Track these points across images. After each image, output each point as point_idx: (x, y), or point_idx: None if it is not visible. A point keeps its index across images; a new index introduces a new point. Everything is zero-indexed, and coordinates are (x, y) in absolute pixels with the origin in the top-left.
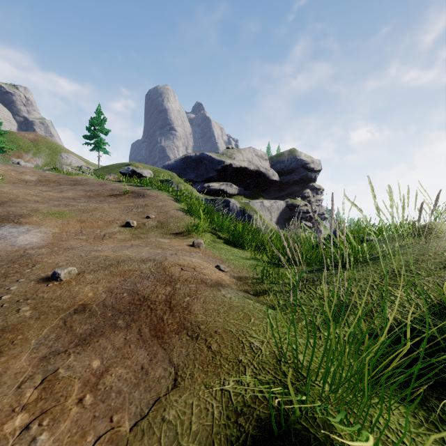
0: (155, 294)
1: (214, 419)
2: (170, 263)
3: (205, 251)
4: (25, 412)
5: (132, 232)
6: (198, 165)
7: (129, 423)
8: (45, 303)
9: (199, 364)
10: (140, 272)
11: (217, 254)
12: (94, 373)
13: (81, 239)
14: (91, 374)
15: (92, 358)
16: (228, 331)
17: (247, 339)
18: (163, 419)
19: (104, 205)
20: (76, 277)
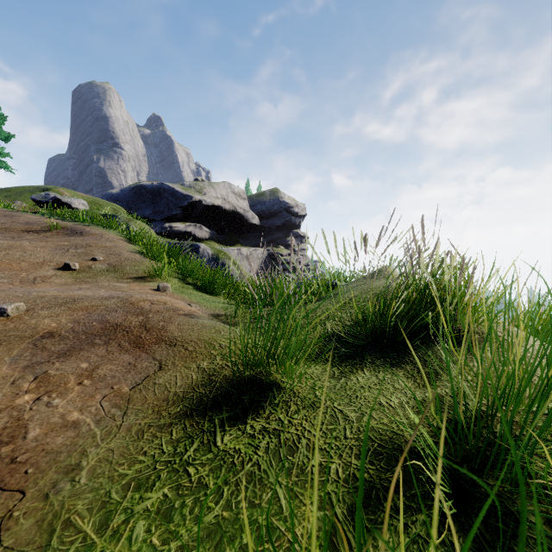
0: (128, 322)
1: (193, 380)
2: (138, 299)
3: (172, 295)
4: (30, 394)
5: (74, 276)
6: (156, 198)
7: (128, 388)
8: (0, 334)
9: (179, 358)
10: (105, 307)
11: (186, 297)
12: (85, 370)
13: (3, 282)
14: (83, 371)
15: (79, 363)
16: (202, 339)
17: (217, 343)
18: (155, 384)
19: (24, 243)
20: (26, 313)
